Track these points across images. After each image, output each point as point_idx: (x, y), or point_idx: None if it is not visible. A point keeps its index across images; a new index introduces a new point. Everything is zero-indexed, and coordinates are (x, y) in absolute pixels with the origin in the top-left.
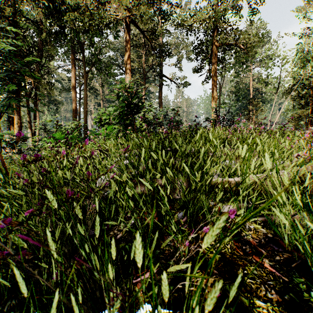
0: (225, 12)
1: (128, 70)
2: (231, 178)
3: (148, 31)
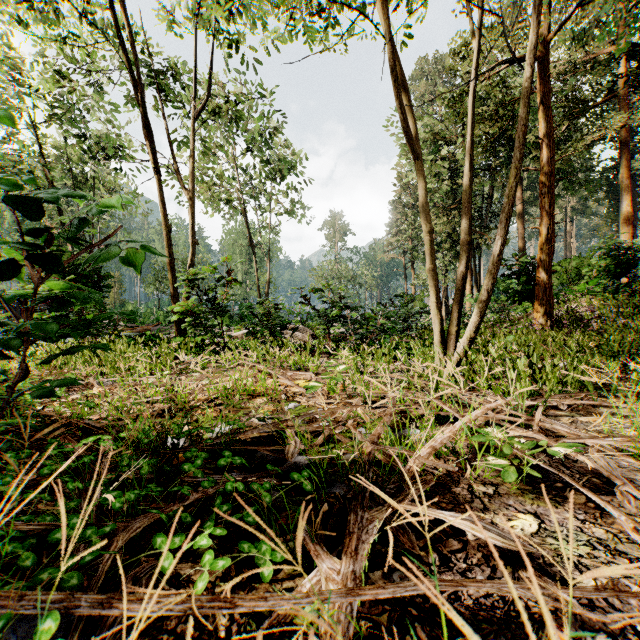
0: None
1: (625, 188)
2: None
3: None
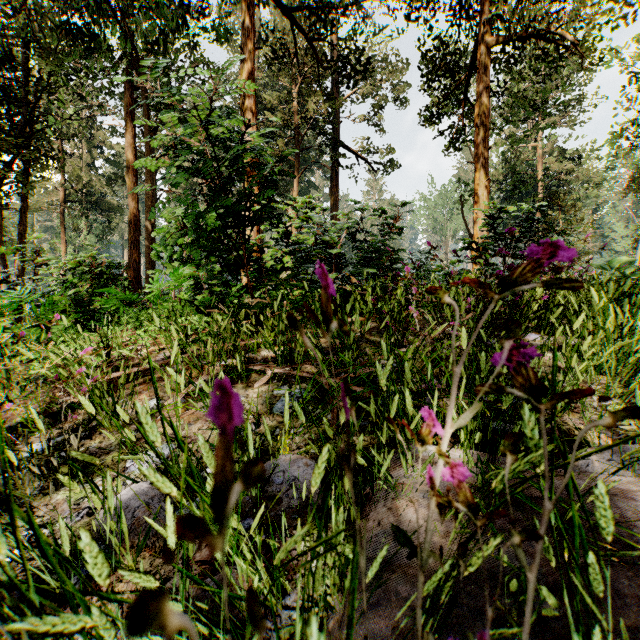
0: None
1: (250, 112)
2: None
3: (304, 8)
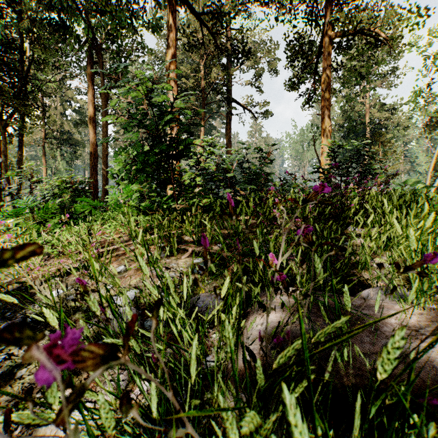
0: None
1: (173, 81)
2: None
3: (209, 12)
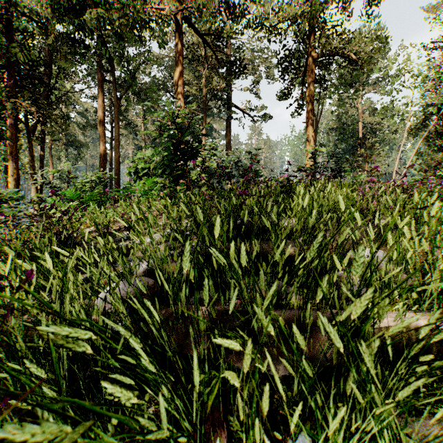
0: (328, 3)
1: (180, 94)
2: (414, 313)
3: (211, 35)
